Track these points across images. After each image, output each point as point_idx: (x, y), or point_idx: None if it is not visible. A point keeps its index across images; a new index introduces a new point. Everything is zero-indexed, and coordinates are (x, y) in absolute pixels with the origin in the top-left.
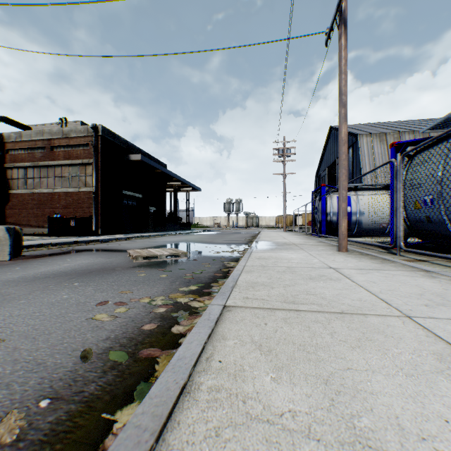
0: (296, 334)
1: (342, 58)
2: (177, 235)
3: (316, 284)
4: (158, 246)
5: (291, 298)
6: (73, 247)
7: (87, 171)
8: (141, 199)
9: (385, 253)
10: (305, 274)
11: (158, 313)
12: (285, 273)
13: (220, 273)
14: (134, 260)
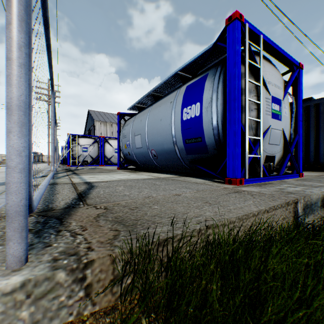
0: None
1: (48, 124)
2: None
3: None
4: None
5: None
6: None
7: None
8: None
9: None
10: None
11: None
12: None
13: None
14: None
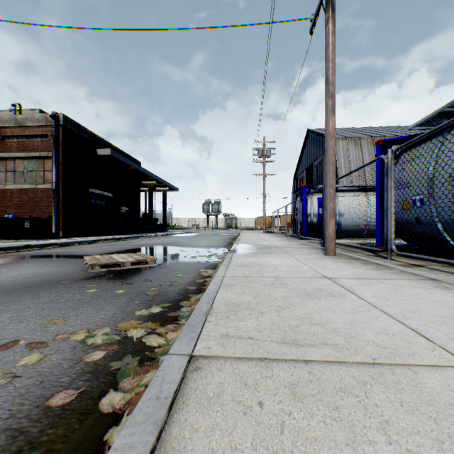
0: (320, 434)
1: (329, 45)
2: (151, 237)
3: (317, 304)
4: (127, 251)
5: (291, 333)
6: (21, 253)
7: (46, 165)
8: (111, 198)
9: (374, 256)
10: (299, 288)
11: (90, 362)
12: (274, 286)
13: (193, 284)
14: (90, 269)
